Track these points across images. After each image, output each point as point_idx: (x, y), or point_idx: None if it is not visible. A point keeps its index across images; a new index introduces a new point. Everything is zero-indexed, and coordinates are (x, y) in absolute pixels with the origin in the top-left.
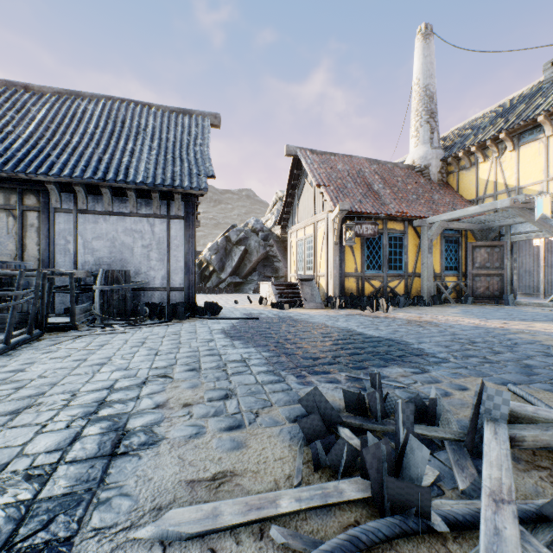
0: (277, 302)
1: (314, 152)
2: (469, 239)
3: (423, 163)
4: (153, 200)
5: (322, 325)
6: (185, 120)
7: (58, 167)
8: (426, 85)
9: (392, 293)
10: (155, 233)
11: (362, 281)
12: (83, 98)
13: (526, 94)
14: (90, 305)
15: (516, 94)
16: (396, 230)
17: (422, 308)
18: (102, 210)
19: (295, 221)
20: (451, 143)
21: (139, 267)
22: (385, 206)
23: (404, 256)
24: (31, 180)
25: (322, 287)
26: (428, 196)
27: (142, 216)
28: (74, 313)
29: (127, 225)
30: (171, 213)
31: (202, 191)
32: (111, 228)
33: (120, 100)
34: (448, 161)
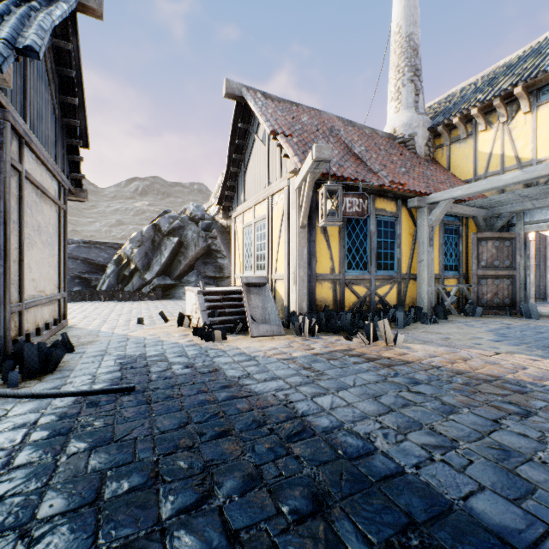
0: (202, 328)
1: (268, 97)
2: (470, 230)
3: (407, 132)
4: None
5: (287, 418)
6: None
7: None
8: (409, 33)
9: (382, 304)
10: None
11: (341, 287)
12: None
13: (527, 53)
14: None
15: (508, 59)
16: (386, 211)
17: (430, 327)
18: None
19: (242, 199)
20: (435, 113)
21: None
22: (373, 175)
23: (397, 249)
24: None
25: (280, 296)
26: (418, 171)
27: None
28: None
29: None
30: None
31: None
32: None
33: None
34: (437, 130)
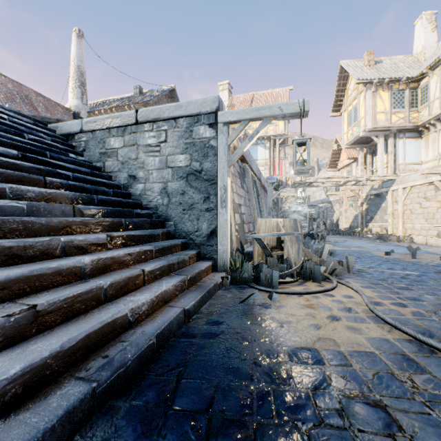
0: None
1: None
2: None
3: (77, 110)
4: None
5: None
6: None
7: None
8: (79, 65)
9: None
10: None
11: None
12: None
13: (129, 97)
14: None
15: (127, 95)
16: None
17: None
18: None
19: None
20: (96, 106)
21: None
22: None
23: None
24: None
25: None
26: None
27: None
28: None
29: None
30: None
31: None
32: None
33: None
34: (91, 114)
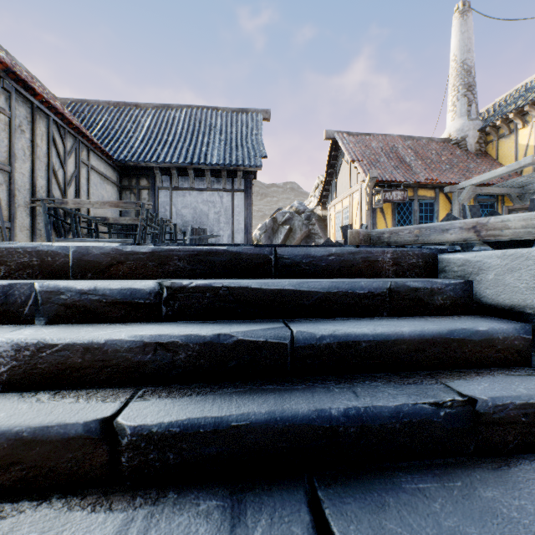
0: None
1: (351, 134)
2: (506, 204)
3: (460, 135)
4: (222, 177)
5: None
6: (243, 117)
7: (163, 156)
8: (463, 60)
9: None
10: (223, 203)
11: None
12: (172, 109)
13: None
14: None
15: None
16: (426, 197)
17: None
18: (188, 187)
19: (334, 197)
20: (492, 113)
21: (212, 228)
22: (416, 176)
23: (435, 220)
24: (145, 167)
25: None
26: (462, 165)
27: (214, 190)
28: None
29: (204, 198)
30: (234, 188)
31: (258, 168)
32: (194, 200)
33: (196, 107)
34: (485, 130)
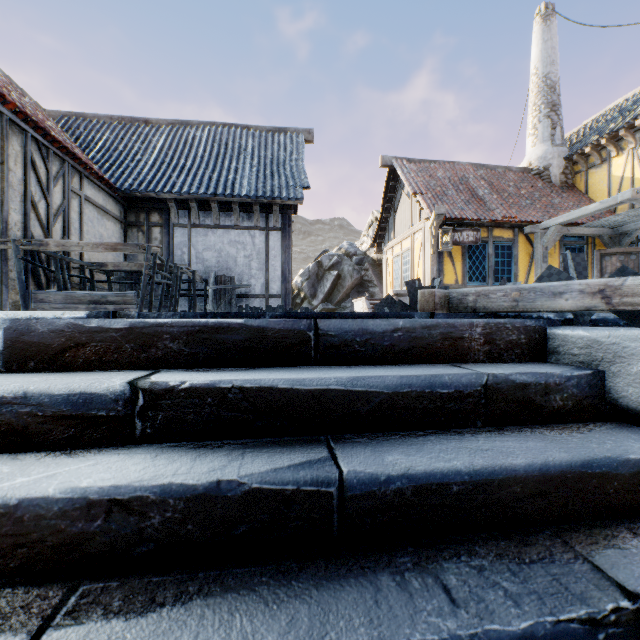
0: None
1: (412, 161)
2: (598, 247)
3: (542, 164)
4: (254, 213)
5: None
6: (280, 138)
7: (179, 186)
8: (546, 74)
9: None
10: (256, 244)
11: None
12: (191, 127)
13: None
14: (203, 306)
15: None
16: (503, 238)
17: None
18: (211, 224)
19: (392, 237)
20: (580, 138)
21: (241, 276)
22: (490, 212)
23: (514, 266)
24: (157, 199)
25: None
26: (545, 200)
27: (244, 229)
28: (196, 305)
29: (231, 238)
30: (269, 226)
31: (298, 201)
32: (218, 240)
33: (222, 125)
34: (572, 159)
